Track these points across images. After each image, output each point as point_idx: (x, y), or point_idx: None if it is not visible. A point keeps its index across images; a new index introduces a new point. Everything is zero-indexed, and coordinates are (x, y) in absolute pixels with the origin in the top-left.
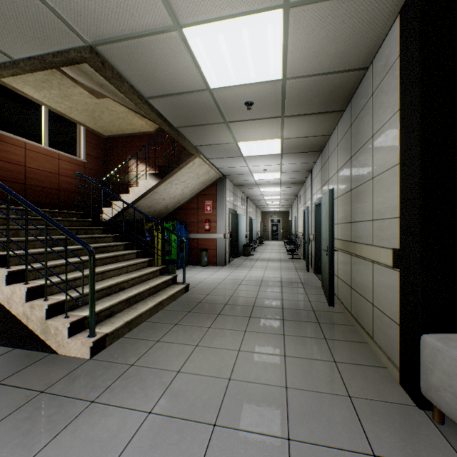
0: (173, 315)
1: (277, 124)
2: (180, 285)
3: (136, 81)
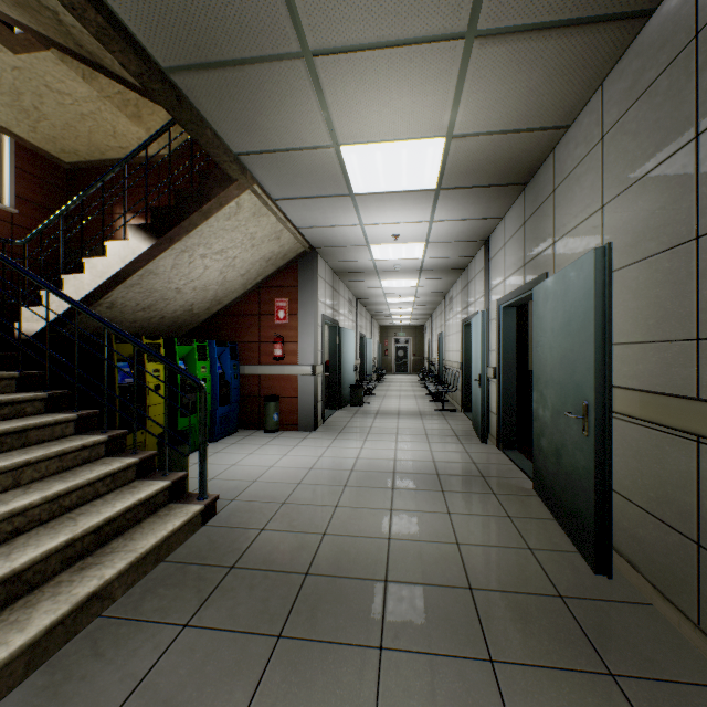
0: (121, 657)
1: (448, 73)
2: (189, 505)
3: None
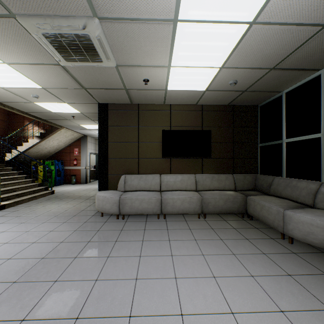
0: (40, 201)
1: (92, 121)
2: (49, 191)
3: (20, 109)
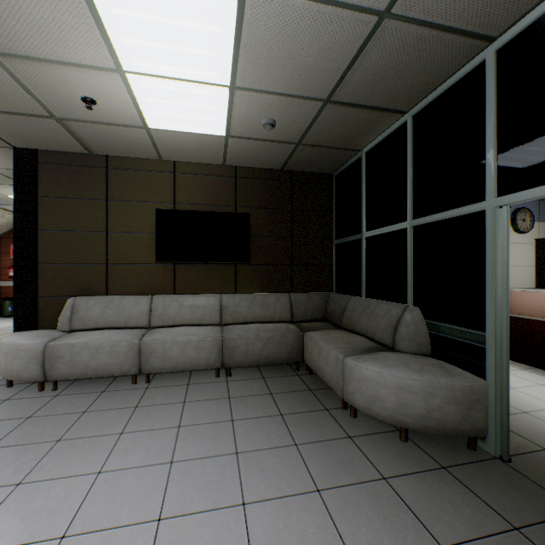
0: None
1: None
2: None
3: None
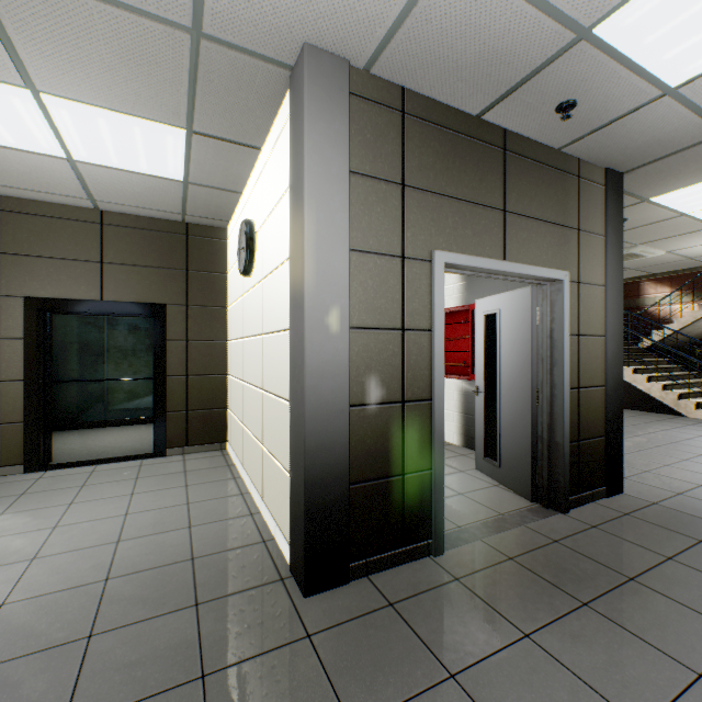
0: None
1: None
2: None
3: None
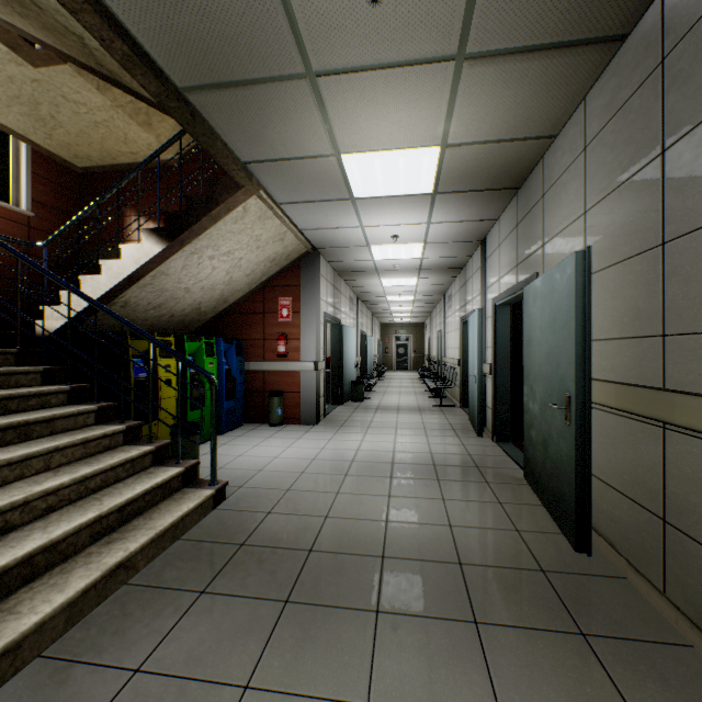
0: (147, 616)
1: (441, 90)
2: (201, 489)
3: None
